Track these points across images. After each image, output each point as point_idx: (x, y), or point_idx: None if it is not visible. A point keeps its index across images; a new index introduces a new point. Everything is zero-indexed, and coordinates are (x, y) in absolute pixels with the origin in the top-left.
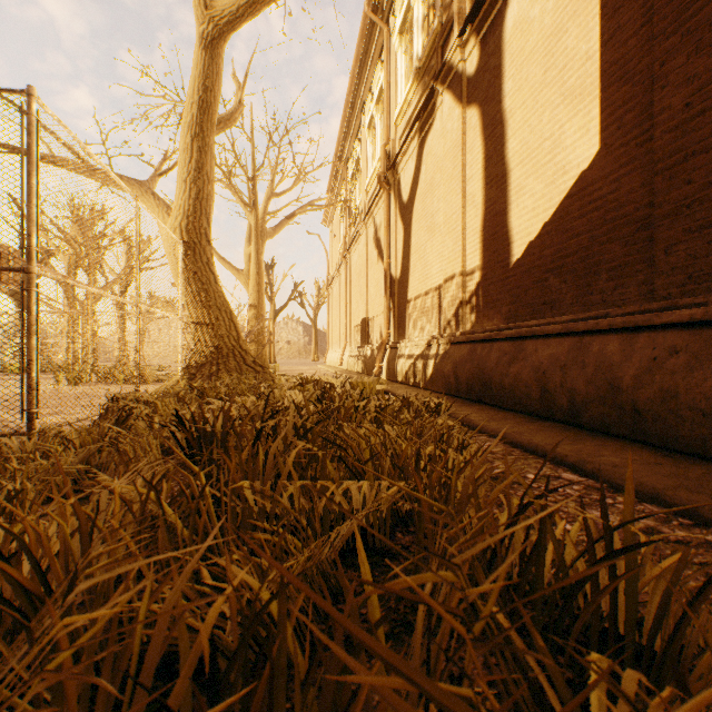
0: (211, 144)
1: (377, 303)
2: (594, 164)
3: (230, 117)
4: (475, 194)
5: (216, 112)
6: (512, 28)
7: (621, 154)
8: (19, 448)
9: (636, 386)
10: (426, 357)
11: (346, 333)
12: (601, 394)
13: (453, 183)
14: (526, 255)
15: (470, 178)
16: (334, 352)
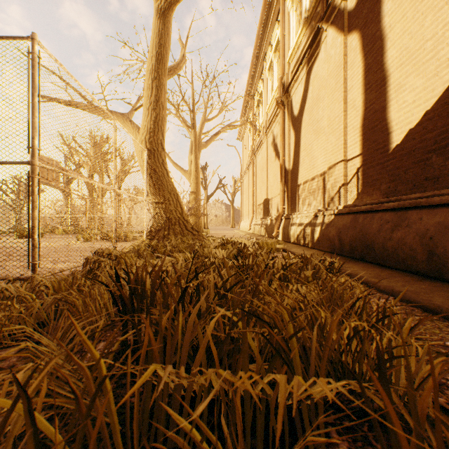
0: (164, 83)
1: (275, 188)
2: None
3: (177, 66)
4: (355, 99)
5: (167, 62)
6: None
7: None
8: (16, 292)
9: None
10: (313, 225)
11: (253, 209)
12: None
13: (336, 94)
14: (406, 140)
15: (350, 88)
16: (245, 221)
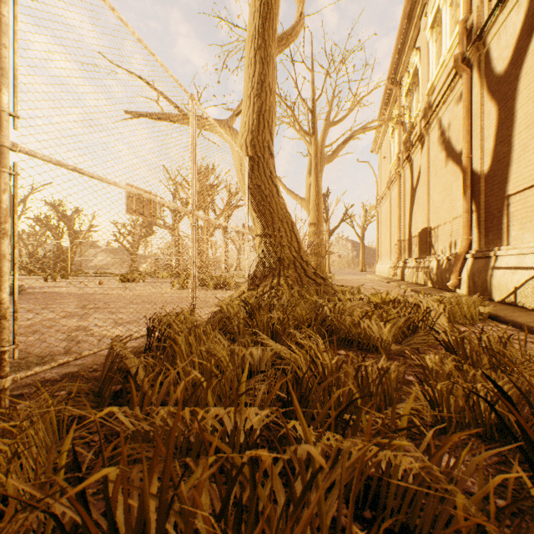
0: (273, 53)
1: (445, 209)
2: None
3: (291, 31)
4: None
5: (276, 17)
6: None
7: None
8: None
9: None
10: None
11: (399, 245)
12: None
13: None
14: None
15: None
16: (383, 263)
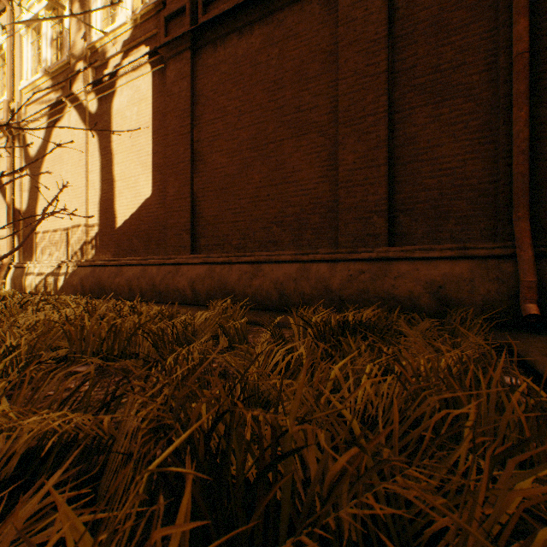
0: None
1: None
2: (151, 198)
3: None
4: (95, 182)
5: None
6: (117, 110)
7: (159, 199)
8: None
9: (161, 284)
10: (58, 274)
11: None
12: (151, 288)
13: (80, 168)
14: (124, 226)
15: (92, 171)
16: None
